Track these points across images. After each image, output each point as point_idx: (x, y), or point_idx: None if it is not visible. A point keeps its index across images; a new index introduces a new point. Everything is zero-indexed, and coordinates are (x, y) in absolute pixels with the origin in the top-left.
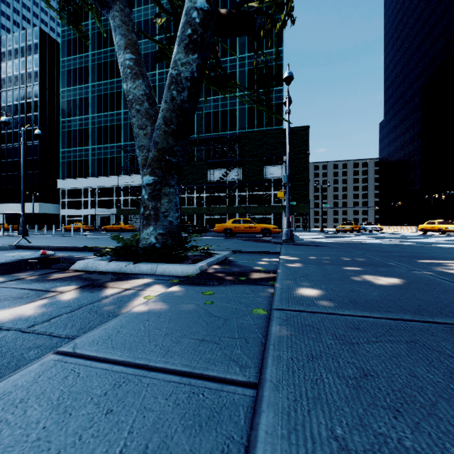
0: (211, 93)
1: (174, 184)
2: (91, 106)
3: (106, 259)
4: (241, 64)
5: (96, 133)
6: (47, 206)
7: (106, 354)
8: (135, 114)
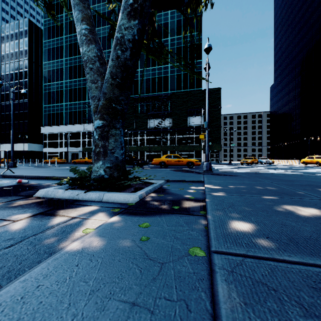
0: (150, 64)
1: (119, 127)
2: (65, 74)
3: (64, 187)
4: (172, 44)
5: (68, 94)
6: (34, 146)
7: None
8: (88, 71)
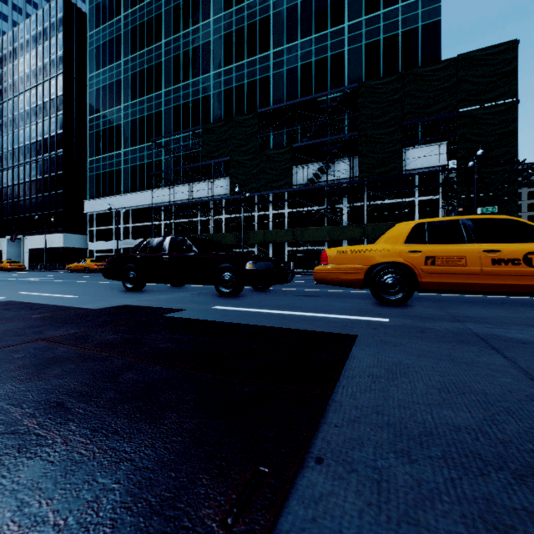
0: (297, 33)
1: None
2: (124, 92)
3: None
4: None
5: (130, 130)
6: (75, 238)
7: None
8: None
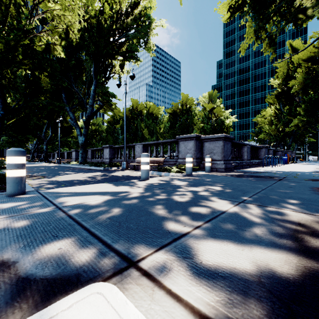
0: None
1: None
2: None
3: None
4: None
5: None
6: None
7: None
8: None
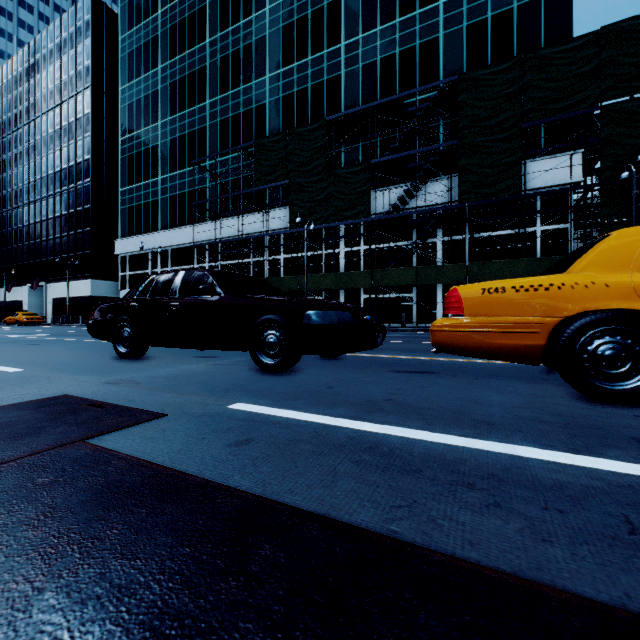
0: (376, 19)
1: None
2: (161, 106)
3: None
4: None
5: (169, 152)
6: (105, 286)
7: None
8: None
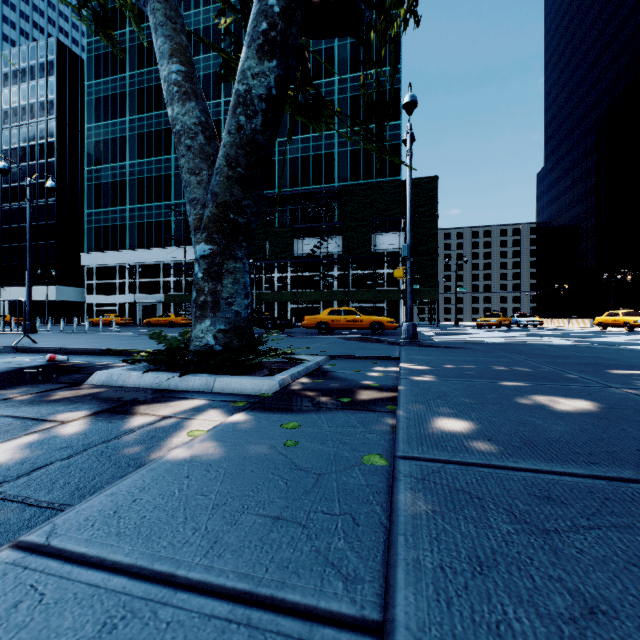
0: (298, 130)
1: (242, 257)
2: (129, 149)
3: (140, 368)
4: (341, 89)
5: (136, 188)
6: (68, 291)
7: (102, 549)
8: (184, 152)
